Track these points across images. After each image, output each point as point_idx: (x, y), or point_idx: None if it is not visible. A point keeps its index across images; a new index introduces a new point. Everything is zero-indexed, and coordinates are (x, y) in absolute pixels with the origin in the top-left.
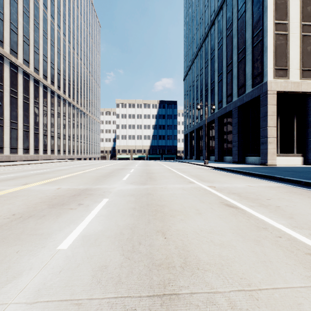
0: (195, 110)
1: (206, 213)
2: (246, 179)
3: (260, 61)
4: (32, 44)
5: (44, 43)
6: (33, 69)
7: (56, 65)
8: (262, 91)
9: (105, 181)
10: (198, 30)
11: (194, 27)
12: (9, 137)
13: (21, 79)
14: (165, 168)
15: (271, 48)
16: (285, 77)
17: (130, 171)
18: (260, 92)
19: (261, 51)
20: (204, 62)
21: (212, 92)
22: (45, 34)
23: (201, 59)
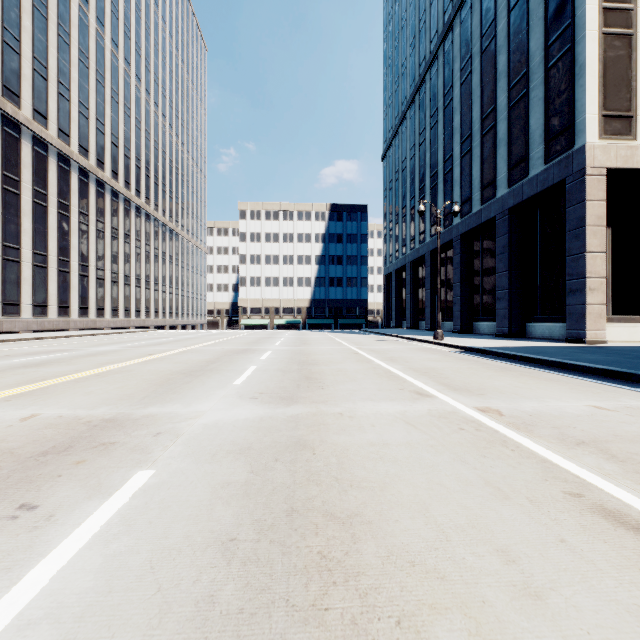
0: (408, 221)
1: (561, 586)
2: (566, 383)
3: (567, 101)
4: (55, 78)
5: (82, 78)
6: (57, 133)
7: (108, 126)
8: (572, 168)
9: (184, 389)
10: (416, 48)
11: (405, 42)
12: (1, 279)
13: (28, 154)
14: (346, 349)
15: (595, 68)
16: (628, 134)
17: (261, 357)
18: (565, 172)
19: (568, 77)
20: (428, 116)
21: (447, 179)
22: (84, 57)
23: (423, 110)
